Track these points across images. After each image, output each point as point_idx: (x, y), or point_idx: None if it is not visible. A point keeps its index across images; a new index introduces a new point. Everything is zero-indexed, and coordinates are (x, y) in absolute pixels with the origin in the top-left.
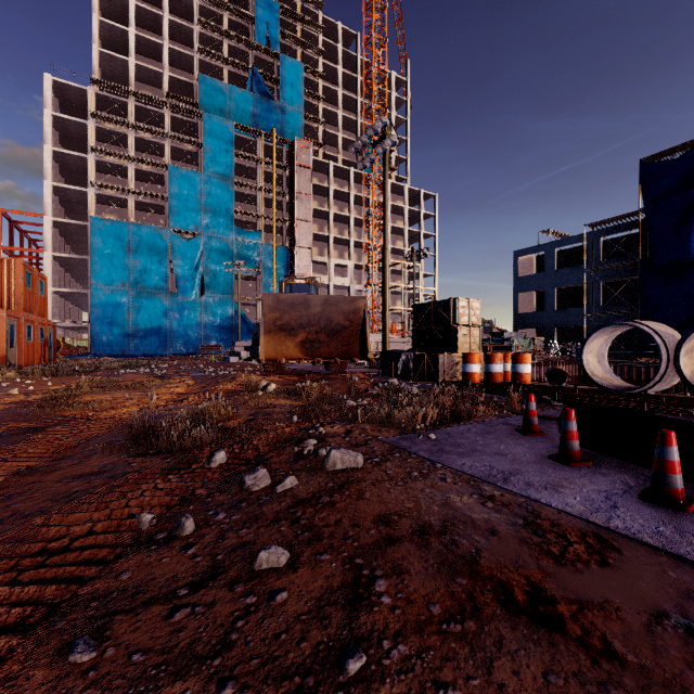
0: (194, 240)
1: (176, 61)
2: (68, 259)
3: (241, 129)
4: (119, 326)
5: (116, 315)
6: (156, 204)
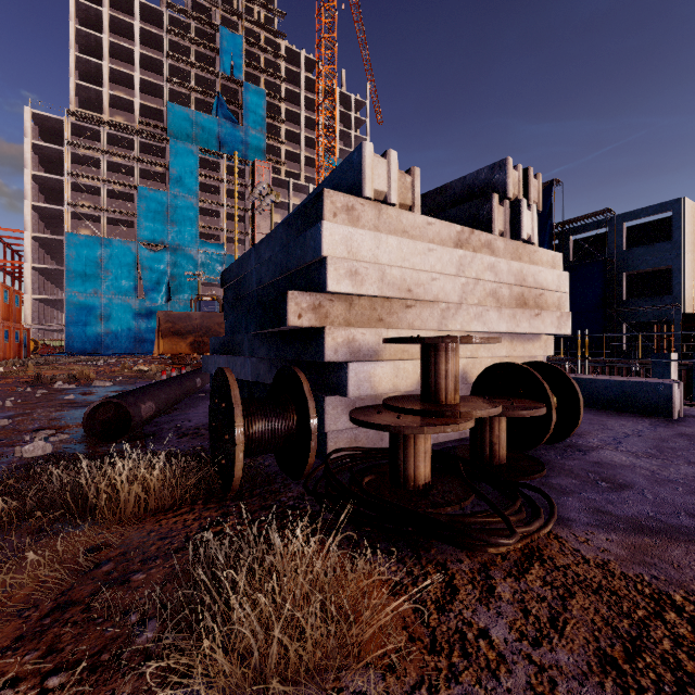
0: (161, 252)
1: (147, 89)
2: (47, 269)
3: (205, 152)
4: (92, 329)
5: (89, 318)
6: (127, 220)
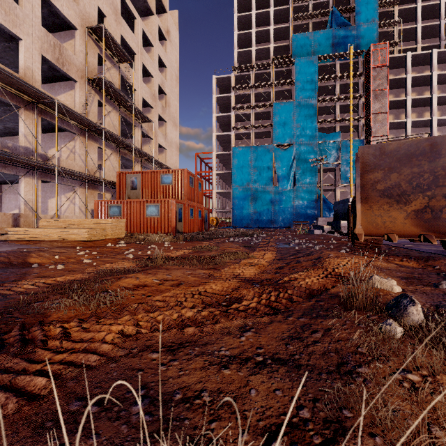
0: (289, 149)
1: (278, 36)
2: (223, 174)
3: (322, 59)
4: (246, 210)
5: (244, 203)
6: (266, 131)
